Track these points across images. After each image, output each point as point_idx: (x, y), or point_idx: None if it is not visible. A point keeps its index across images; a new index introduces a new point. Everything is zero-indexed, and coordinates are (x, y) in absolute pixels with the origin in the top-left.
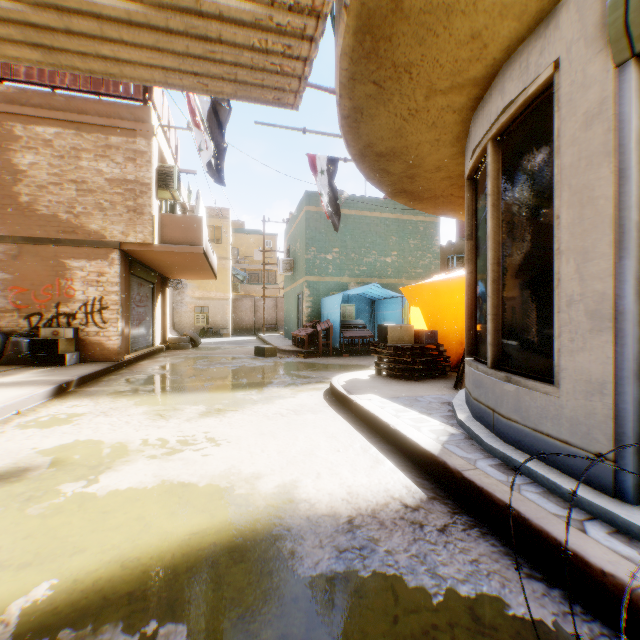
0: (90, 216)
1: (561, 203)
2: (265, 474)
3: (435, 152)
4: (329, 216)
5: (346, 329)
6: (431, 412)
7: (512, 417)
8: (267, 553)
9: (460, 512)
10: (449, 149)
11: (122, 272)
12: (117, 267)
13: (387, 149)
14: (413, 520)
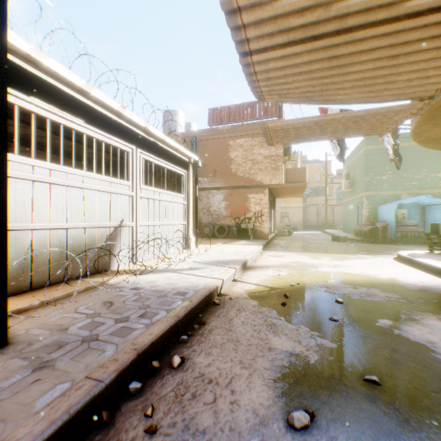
0: (256, 174)
1: None
2: (379, 275)
3: None
4: (392, 161)
5: (399, 226)
6: None
7: None
8: (393, 285)
9: None
10: None
11: (268, 198)
12: (267, 196)
13: (438, 137)
14: None
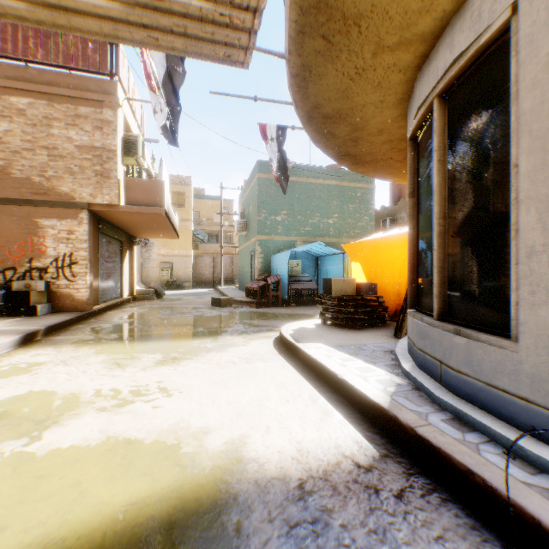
0: (61, 179)
1: (520, 150)
2: (214, 428)
3: (379, 114)
4: (278, 179)
5: (293, 282)
6: (375, 361)
7: (462, 370)
8: (210, 530)
9: (415, 473)
10: (392, 111)
11: (91, 230)
12: (86, 226)
13: (333, 111)
14: (367, 483)
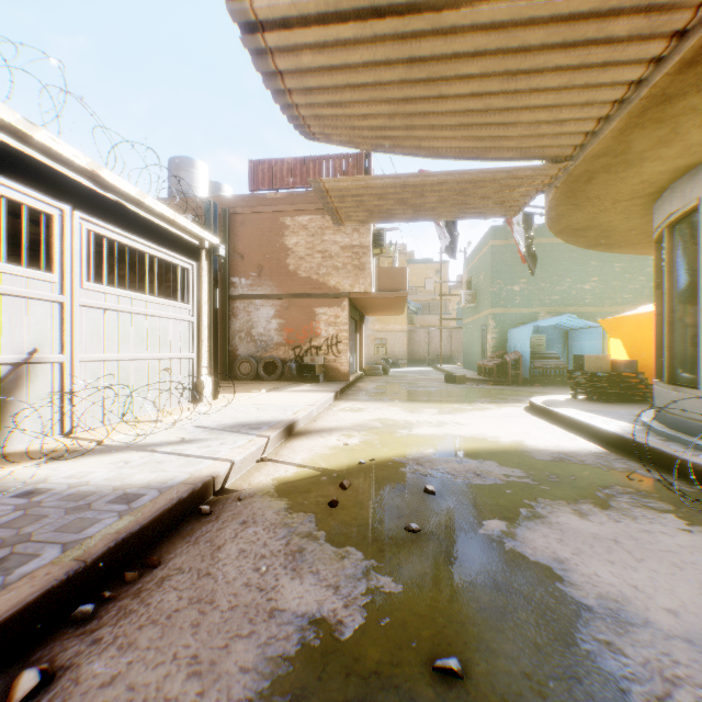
0: (329, 275)
1: (700, 282)
2: (501, 436)
3: (625, 223)
4: (524, 262)
5: (536, 360)
6: (620, 419)
7: (674, 412)
8: (518, 454)
9: (628, 457)
10: (637, 220)
11: (349, 315)
12: (347, 311)
13: (582, 226)
14: (596, 456)
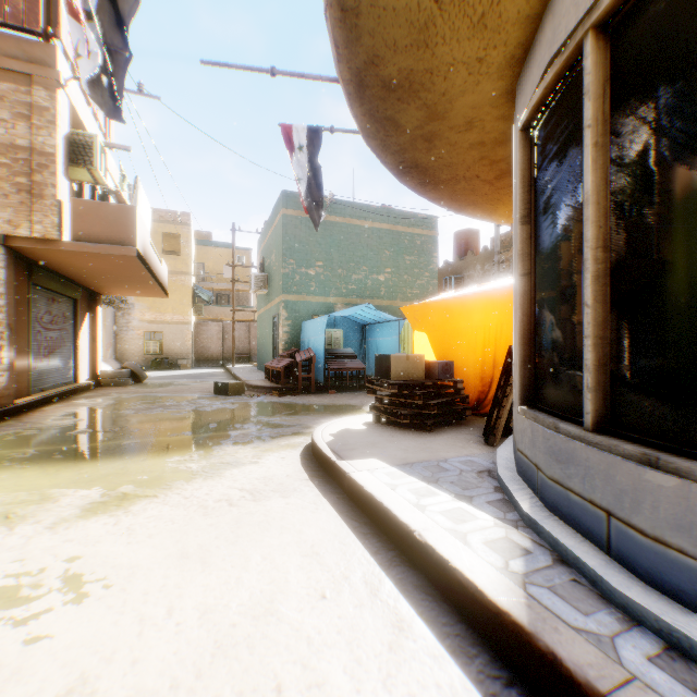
0: None
1: None
2: None
3: (472, 89)
4: (310, 208)
5: (332, 359)
6: (471, 494)
7: (669, 539)
8: None
9: None
10: (493, 84)
11: (11, 279)
12: (1, 271)
13: (401, 74)
14: None
